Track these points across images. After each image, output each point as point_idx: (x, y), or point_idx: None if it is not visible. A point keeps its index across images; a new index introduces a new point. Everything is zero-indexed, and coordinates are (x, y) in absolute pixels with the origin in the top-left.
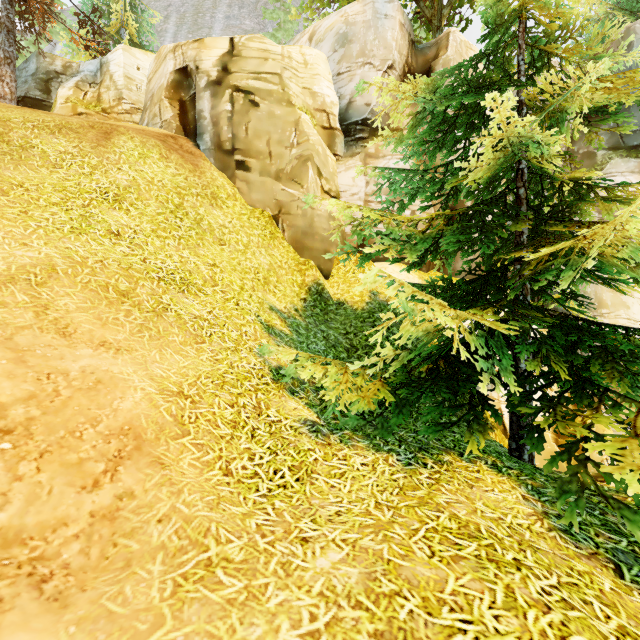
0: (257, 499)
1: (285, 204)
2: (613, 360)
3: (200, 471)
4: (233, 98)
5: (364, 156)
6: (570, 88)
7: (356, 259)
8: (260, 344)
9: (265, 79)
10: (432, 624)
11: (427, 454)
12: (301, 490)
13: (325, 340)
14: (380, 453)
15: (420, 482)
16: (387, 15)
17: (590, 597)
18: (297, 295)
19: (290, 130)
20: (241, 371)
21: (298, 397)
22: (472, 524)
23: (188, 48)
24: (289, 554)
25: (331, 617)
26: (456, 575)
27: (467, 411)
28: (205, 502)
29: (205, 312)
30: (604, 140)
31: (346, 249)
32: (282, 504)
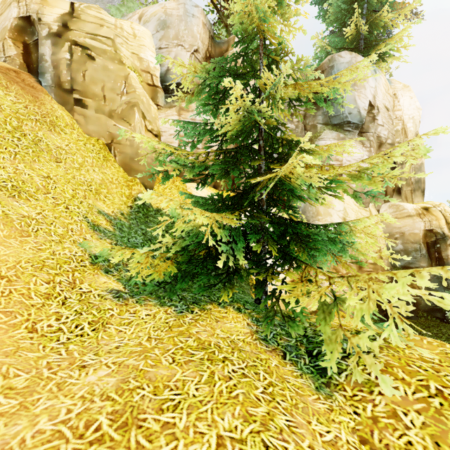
0: (55, 346)
1: (116, 136)
2: (300, 242)
3: (5, 331)
4: (72, 50)
5: (179, 109)
6: (277, 84)
7: (173, 180)
8: (84, 238)
9: (100, 40)
10: (154, 400)
11: (197, 305)
12: (95, 336)
13: (143, 235)
14: (163, 307)
15: (184, 322)
16: (194, 15)
17: (260, 370)
18: (125, 203)
19: (121, 82)
20: (62, 257)
21: (111, 275)
22: (207, 342)
23: (31, 2)
24: (67, 377)
25: (83, 409)
26: (183, 371)
27: (225, 277)
28: (2, 352)
29: (34, 213)
30: (321, 119)
31: (152, 171)
32: (75, 347)
